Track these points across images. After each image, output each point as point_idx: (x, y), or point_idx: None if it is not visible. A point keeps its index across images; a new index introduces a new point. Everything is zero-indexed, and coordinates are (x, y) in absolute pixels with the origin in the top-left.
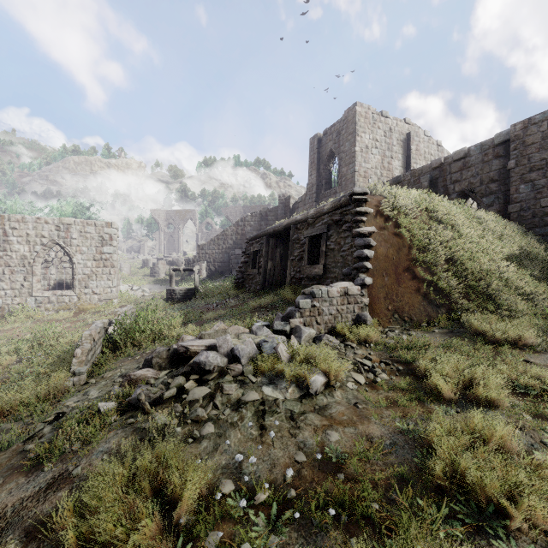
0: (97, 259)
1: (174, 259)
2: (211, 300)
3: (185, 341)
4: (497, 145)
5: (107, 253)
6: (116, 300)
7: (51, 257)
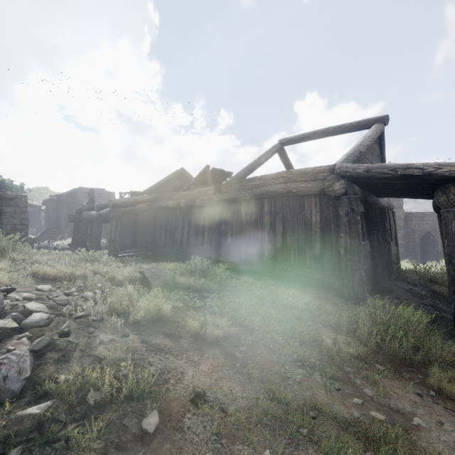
0: None
1: None
2: None
3: None
4: None
5: None
6: None
7: None
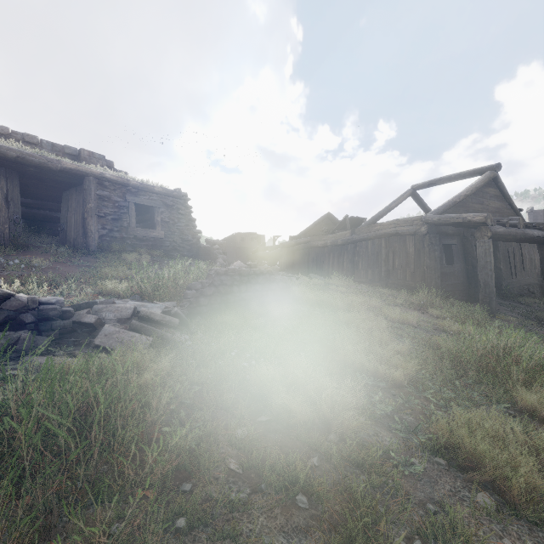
0: None
1: None
2: None
3: None
4: (67, 153)
5: None
6: None
7: None
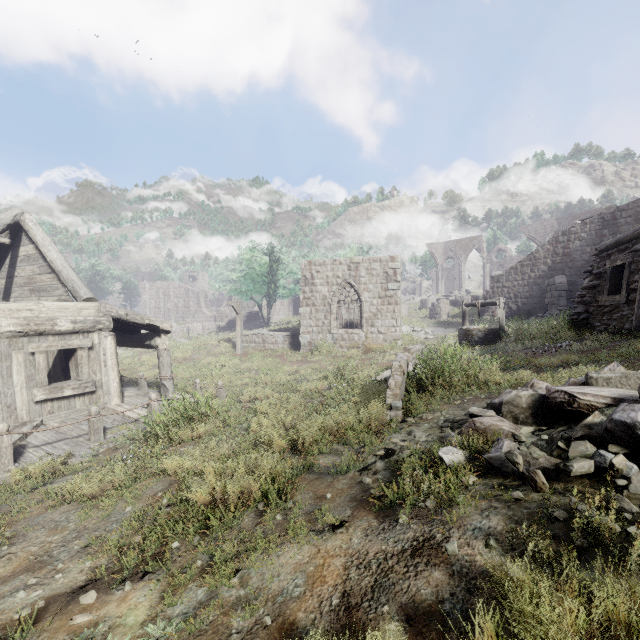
0: (381, 297)
1: (457, 298)
2: (531, 344)
3: None
4: None
5: (391, 290)
6: (399, 341)
7: (344, 296)
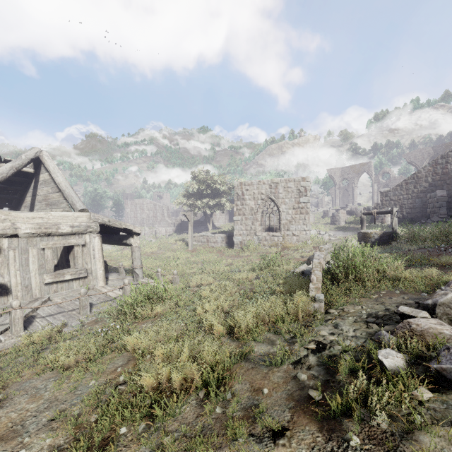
0: (295, 208)
1: (352, 209)
2: (424, 245)
3: None
4: None
5: (302, 203)
6: (309, 242)
7: (266, 208)
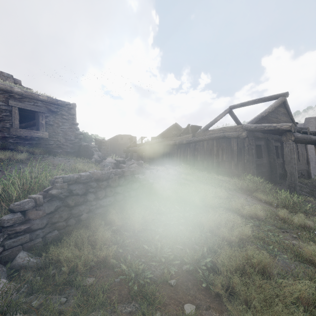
0: None
1: None
2: None
3: (124, 164)
4: None
5: None
6: None
7: None
